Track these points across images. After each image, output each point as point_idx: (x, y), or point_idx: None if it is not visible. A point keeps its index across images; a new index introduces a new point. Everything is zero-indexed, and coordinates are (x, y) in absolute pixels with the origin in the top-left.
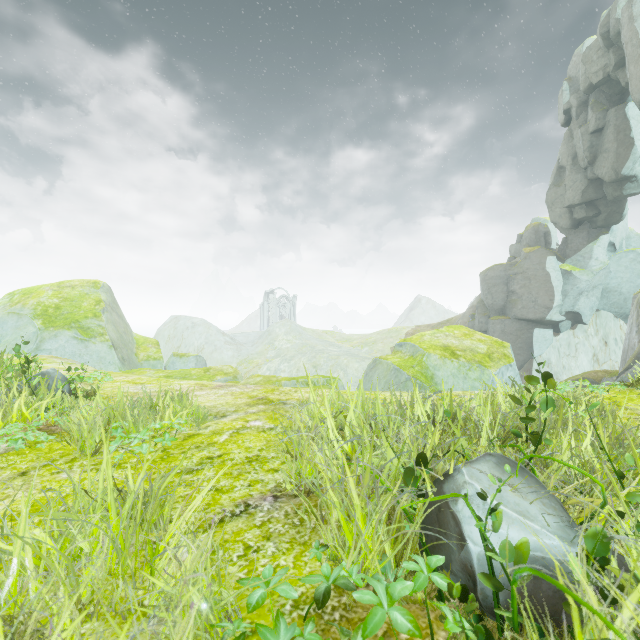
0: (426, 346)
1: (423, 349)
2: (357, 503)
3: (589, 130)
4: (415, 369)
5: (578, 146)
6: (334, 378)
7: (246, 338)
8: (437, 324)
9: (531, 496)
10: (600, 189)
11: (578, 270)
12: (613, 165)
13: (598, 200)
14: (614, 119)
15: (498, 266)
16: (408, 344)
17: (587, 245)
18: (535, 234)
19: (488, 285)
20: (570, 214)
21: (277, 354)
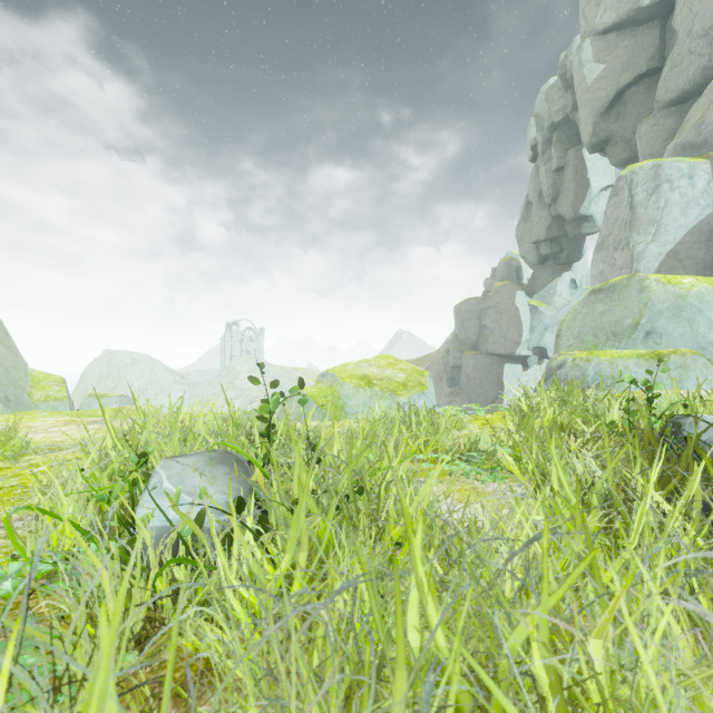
0: (345, 375)
1: (340, 378)
2: (66, 503)
3: (552, 168)
4: (327, 399)
5: (543, 183)
6: None
7: (202, 377)
8: (415, 360)
9: (222, 481)
10: (562, 227)
11: (544, 306)
12: (572, 204)
13: (561, 237)
14: (573, 159)
15: (471, 300)
16: (329, 374)
17: (552, 281)
18: (508, 268)
19: (462, 319)
20: (537, 250)
21: (238, 395)
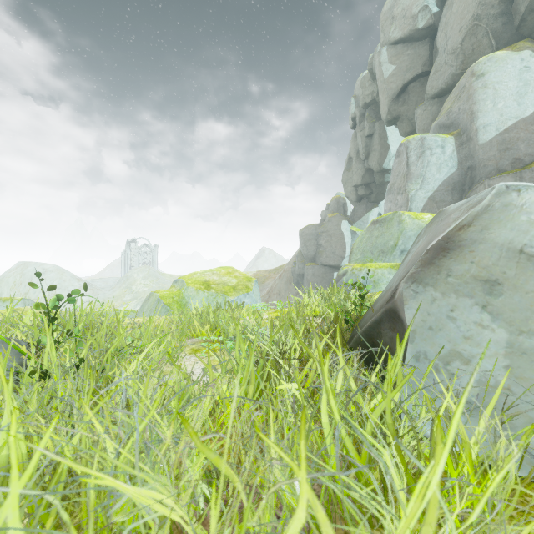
0: (191, 281)
1: (187, 283)
2: None
3: (365, 134)
4: (174, 299)
5: (360, 144)
6: (127, 311)
7: (105, 283)
8: (273, 269)
9: None
10: (372, 176)
11: (360, 231)
12: (378, 160)
13: (371, 183)
14: (378, 129)
15: (311, 226)
16: (180, 280)
17: (366, 214)
18: (337, 204)
19: (304, 240)
20: (356, 191)
21: (134, 297)
